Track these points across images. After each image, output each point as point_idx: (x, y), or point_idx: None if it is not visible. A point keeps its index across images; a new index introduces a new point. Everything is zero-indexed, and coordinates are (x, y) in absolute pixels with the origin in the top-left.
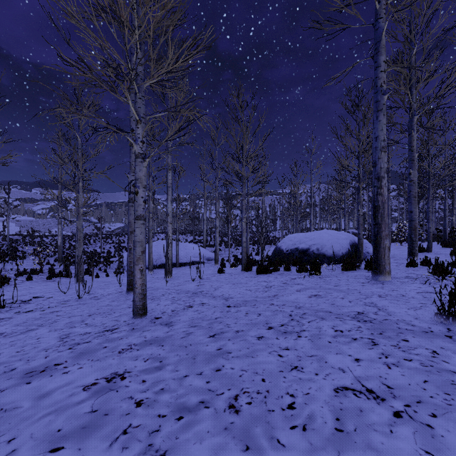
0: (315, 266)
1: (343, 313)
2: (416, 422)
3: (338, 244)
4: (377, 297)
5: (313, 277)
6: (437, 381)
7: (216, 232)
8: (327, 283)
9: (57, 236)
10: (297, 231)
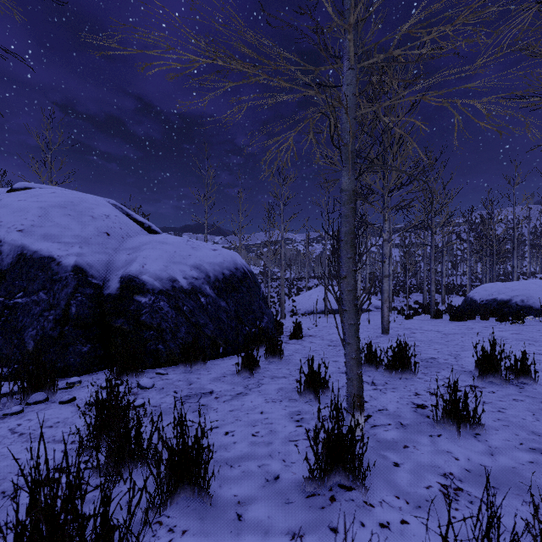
0: (518, 316)
1: (538, 340)
2: None
3: None
4: None
5: (516, 325)
6: None
7: (390, 280)
8: (530, 328)
9: None
10: (493, 279)
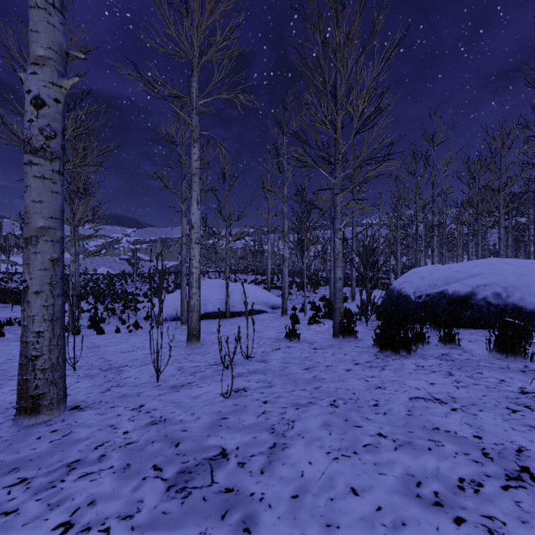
0: None
1: None
2: None
3: None
4: None
5: None
6: None
7: (285, 267)
8: None
9: (93, 274)
10: (417, 264)
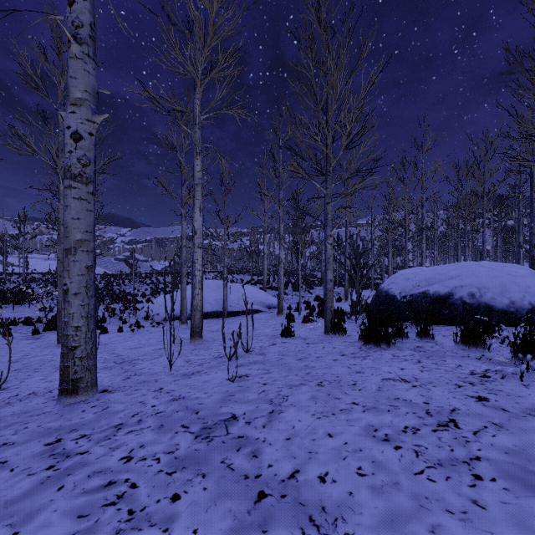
0: (531, 341)
1: None
2: None
3: (517, 286)
4: None
5: None
6: None
7: (280, 268)
8: None
9: None
10: (405, 265)
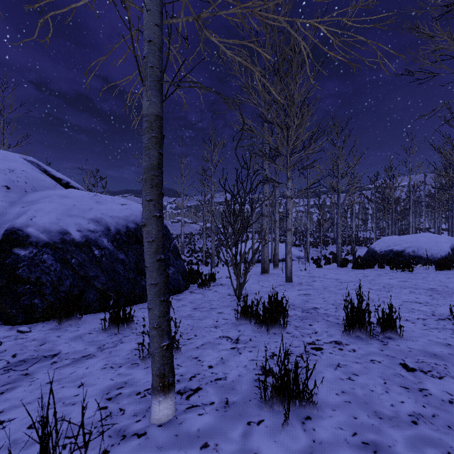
0: (408, 265)
1: (419, 288)
2: (431, 306)
3: (437, 247)
4: (453, 284)
5: (405, 273)
6: (452, 303)
7: (308, 234)
8: (416, 276)
9: None
10: (392, 233)
